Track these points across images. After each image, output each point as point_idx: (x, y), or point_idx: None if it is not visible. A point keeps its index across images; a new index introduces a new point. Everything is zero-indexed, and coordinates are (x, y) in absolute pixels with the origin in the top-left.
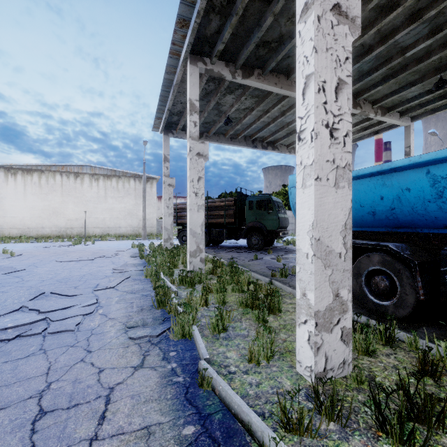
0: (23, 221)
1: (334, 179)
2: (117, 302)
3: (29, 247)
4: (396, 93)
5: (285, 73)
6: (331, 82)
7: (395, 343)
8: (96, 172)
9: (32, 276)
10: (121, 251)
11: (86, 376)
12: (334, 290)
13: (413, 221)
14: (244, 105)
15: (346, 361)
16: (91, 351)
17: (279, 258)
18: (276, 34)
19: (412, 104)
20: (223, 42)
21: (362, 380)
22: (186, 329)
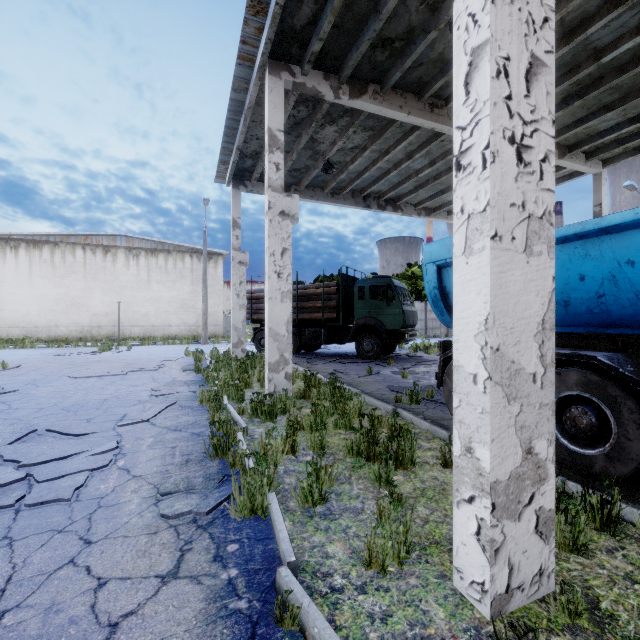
0: (28, 317)
1: (525, 238)
2: (151, 445)
3: (34, 355)
4: (582, 123)
5: (414, 91)
6: (519, 61)
7: (617, 526)
8: (134, 246)
9: (26, 401)
10: (169, 361)
11: (72, 598)
12: (524, 443)
13: (637, 315)
14: (352, 143)
15: (544, 570)
16: (91, 542)
17: (404, 372)
18: (403, 27)
19: (605, 140)
20: (321, 38)
21: (578, 611)
22: (257, 500)
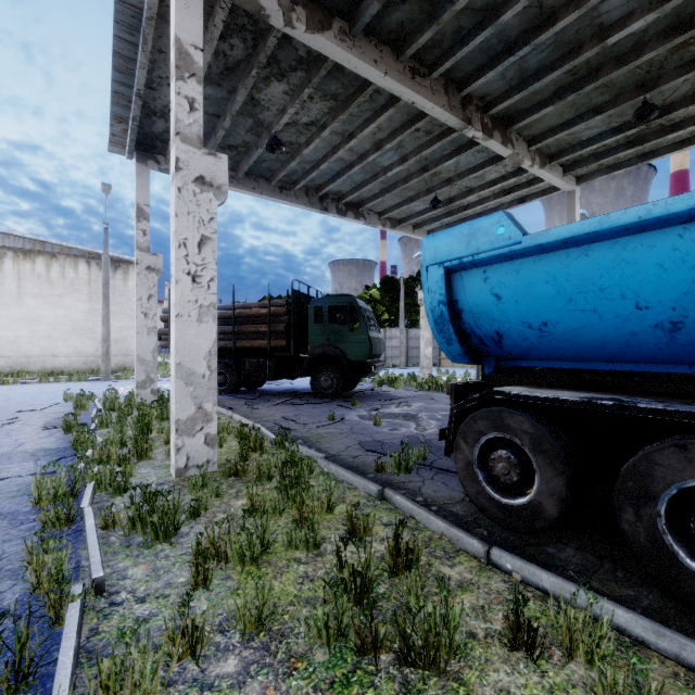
0: None
1: None
2: None
3: None
4: (569, 126)
5: (392, 46)
6: None
7: None
8: None
9: None
10: (30, 410)
11: None
12: None
13: None
14: (308, 115)
15: None
16: None
17: (377, 417)
18: None
19: (584, 152)
20: None
21: None
22: None
